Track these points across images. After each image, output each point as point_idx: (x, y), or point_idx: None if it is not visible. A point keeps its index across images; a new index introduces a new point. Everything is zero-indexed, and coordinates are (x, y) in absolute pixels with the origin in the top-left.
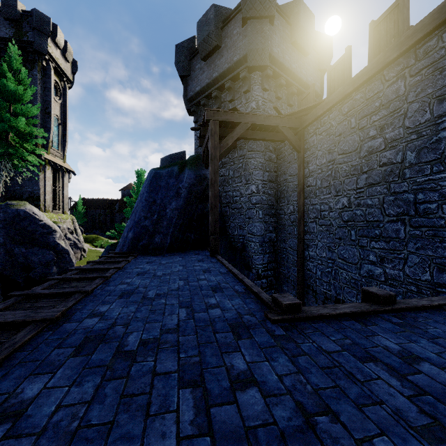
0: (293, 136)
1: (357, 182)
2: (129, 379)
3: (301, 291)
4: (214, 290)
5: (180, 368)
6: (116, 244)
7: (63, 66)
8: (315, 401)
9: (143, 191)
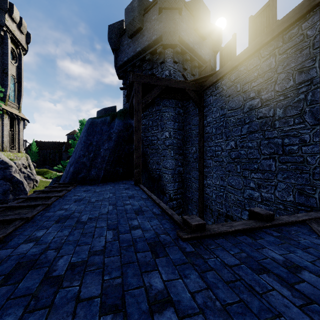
0: (195, 97)
1: (242, 130)
2: (52, 308)
3: (201, 209)
4: (136, 213)
5: (103, 292)
6: (60, 176)
7: (18, 37)
8: (225, 319)
9: (82, 135)
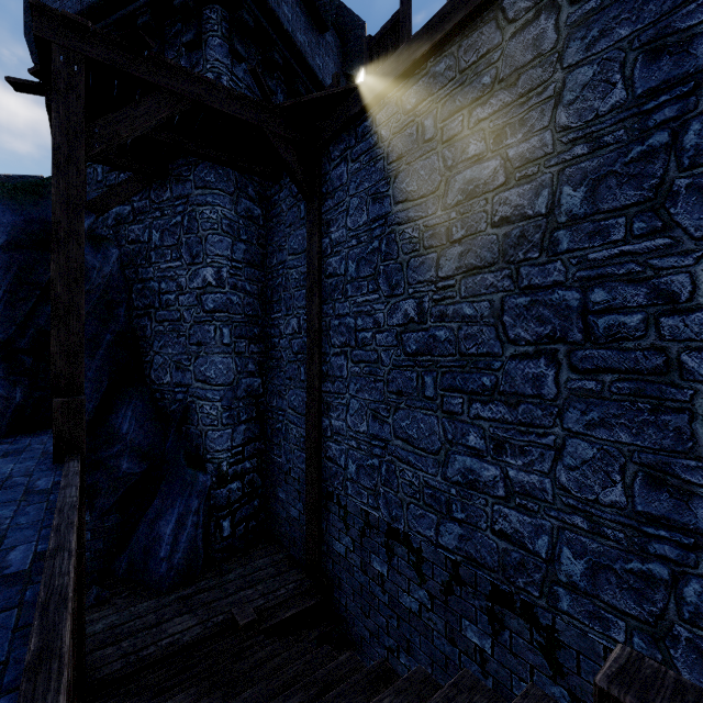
0: (297, 162)
1: (440, 265)
2: None
3: (315, 506)
4: None
5: None
6: None
7: None
8: None
9: None
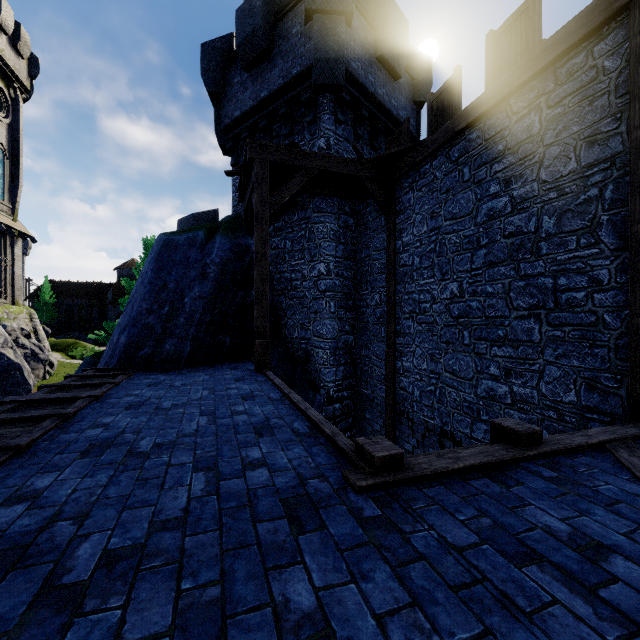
0: (379, 192)
1: (473, 261)
2: None
3: (391, 420)
4: (258, 433)
5: (178, 622)
6: (101, 354)
7: (12, 63)
8: None
9: (146, 269)
